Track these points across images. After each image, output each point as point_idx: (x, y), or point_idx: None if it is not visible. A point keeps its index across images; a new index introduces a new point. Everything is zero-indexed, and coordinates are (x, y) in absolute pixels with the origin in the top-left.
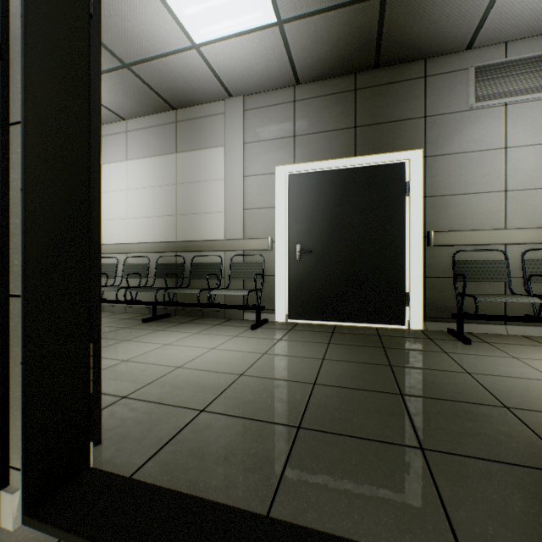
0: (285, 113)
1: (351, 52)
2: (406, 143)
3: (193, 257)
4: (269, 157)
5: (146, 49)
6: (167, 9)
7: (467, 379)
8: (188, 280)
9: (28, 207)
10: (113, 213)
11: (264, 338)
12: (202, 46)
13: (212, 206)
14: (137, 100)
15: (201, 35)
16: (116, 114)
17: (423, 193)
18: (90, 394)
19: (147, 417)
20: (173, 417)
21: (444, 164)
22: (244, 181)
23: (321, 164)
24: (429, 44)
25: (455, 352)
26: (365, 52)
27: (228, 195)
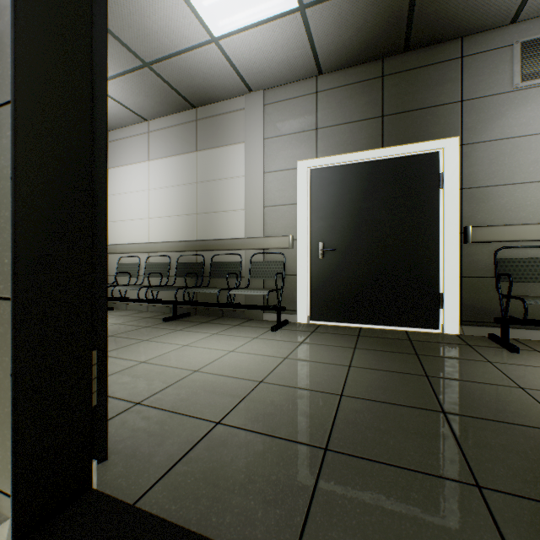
0: (307, 105)
1: (379, 35)
2: (439, 131)
3: (213, 256)
4: (290, 151)
5: (166, 46)
6: (185, 2)
7: (522, 396)
8: (208, 279)
9: (19, 198)
10: (135, 213)
11: (285, 340)
12: (221, 39)
13: (232, 204)
14: (158, 100)
15: (220, 27)
16: (138, 115)
17: (460, 185)
18: (92, 407)
19: (159, 428)
20: (186, 429)
21: (483, 152)
22: (264, 178)
23: (345, 157)
24: (467, 20)
25: (501, 362)
26: (394, 34)
27: (248, 192)
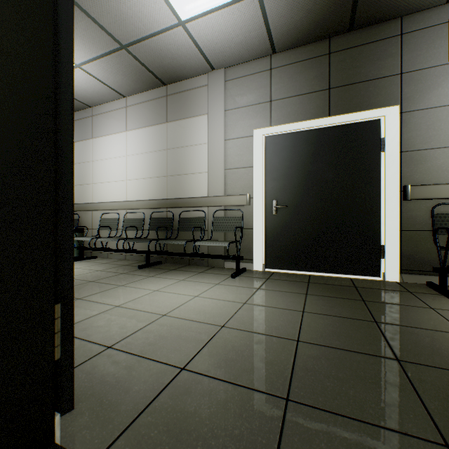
0: (262, 80)
1: (327, 15)
2: (380, 100)
3: (181, 212)
4: (247, 121)
5: (140, 30)
6: None
7: None
8: (176, 232)
9: None
10: (115, 176)
11: (244, 286)
12: (188, 22)
13: (197, 167)
14: (134, 78)
15: (187, 11)
16: (117, 92)
17: (399, 148)
18: (55, 361)
19: (127, 373)
20: (152, 375)
21: (421, 119)
22: (225, 144)
23: (296, 125)
24: (407, 0)
25: (442, 308)
26: (340, 14)
27: (210, 157)
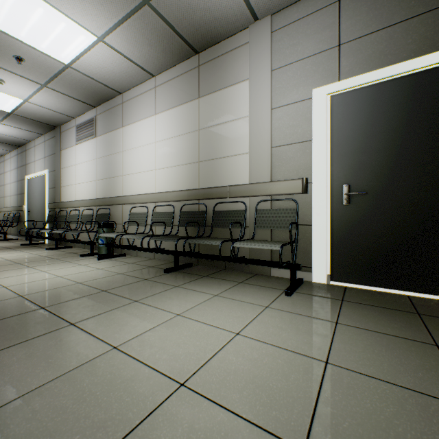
0: (326, 19)
1: None
2: None
3: (215, 205)
4: (303, 79)
5: None
6: None
7: None
8: (210, 229)
9: None
10: (144, 166)
11: (310, 316)
12: None
13: (235, 148)
14: (161, 48)
15: None
16: (145, 71)
17: None
18: None
19: None
20: None
21: None
22: (271, 115)
23: (382, 72)
24: None
25: None
26: None
27: (252, 133)
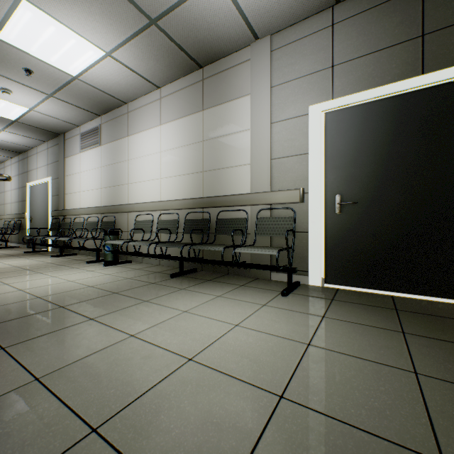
0: (321, 41)
1: None
2: None
3: (218, 213)
4: (300, 96)
5: None
6: None
7: None
8: (213, 236)
9: None
10: (149, 175)
11: (301, 312)
12: None
13: (237, 159)
14: (167, 63)
15: None
16: (151, 83)
17: None
18: None
19: None
20: None
21: None
22: (271, 128)
23: (370, 93)
24: None
25: None
26: None
27: (253, 145)
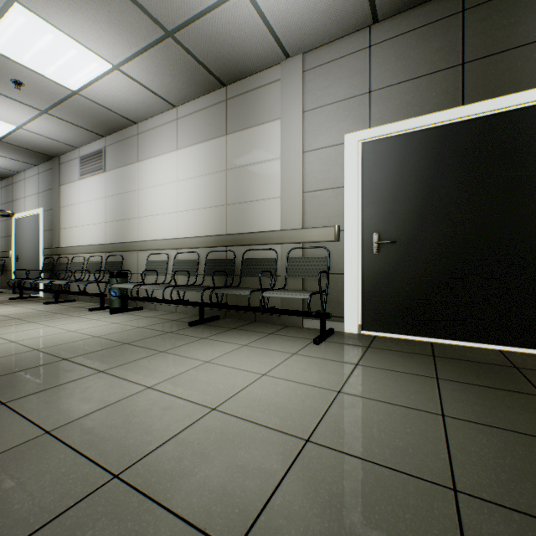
0: (357, 64)
1: None
2: None
3: (244, 252)
4: (336, 123)
5: (189, 5)
6: None
7: None
8: (239, 278)
9: None
10: (164, 207)
11: (334, 360)
12: None
13: (266, 191)
14: (185, 79)
15: None
16: (166, 101)
17: None
18: None
19: None
20: None
21: None
22: (303, 158)
23: (409, 123)
24: None
25: None
26: None
27: (284, 176)
